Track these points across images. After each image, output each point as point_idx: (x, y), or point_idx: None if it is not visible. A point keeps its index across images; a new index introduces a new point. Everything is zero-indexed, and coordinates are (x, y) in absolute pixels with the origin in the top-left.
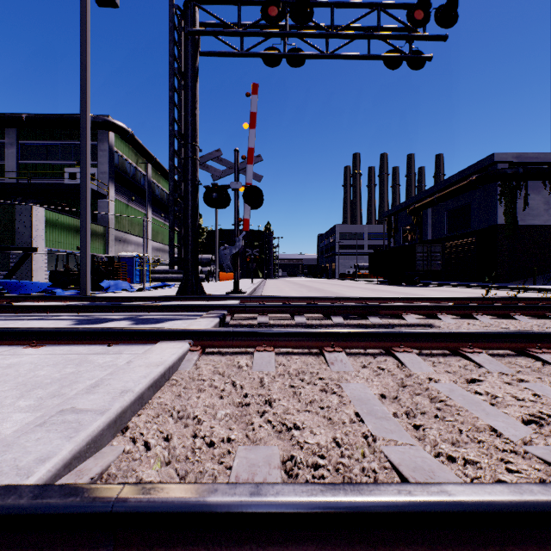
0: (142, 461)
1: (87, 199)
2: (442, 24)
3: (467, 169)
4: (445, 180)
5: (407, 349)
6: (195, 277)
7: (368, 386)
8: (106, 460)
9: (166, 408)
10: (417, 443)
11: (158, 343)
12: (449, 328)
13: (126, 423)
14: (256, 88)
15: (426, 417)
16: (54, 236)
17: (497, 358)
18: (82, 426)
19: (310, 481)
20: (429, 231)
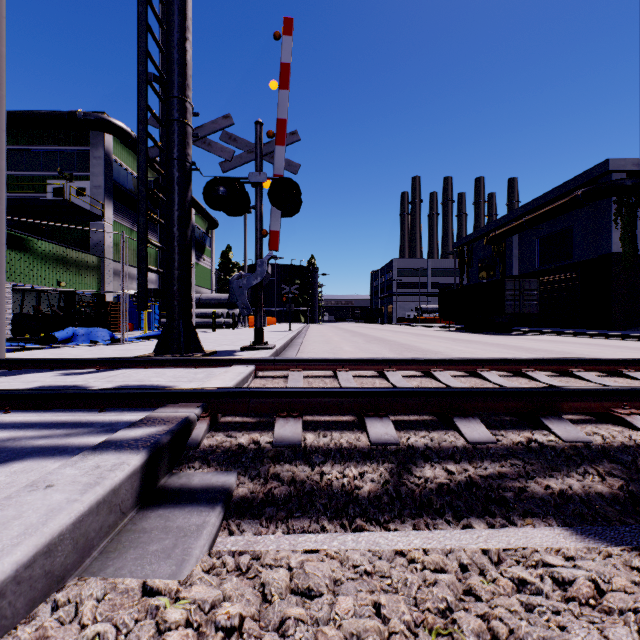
0: None
1: None
2: None
3: (568, 182)
4: (538, 198)
5: None
6: (184, 323)
7: None
8: None
9: None
10: None
11: None
12: None
13: None
14: (289, 25)
15: None
16: (23, 267)
17: None
18: None
19: None
20: (514, 264)
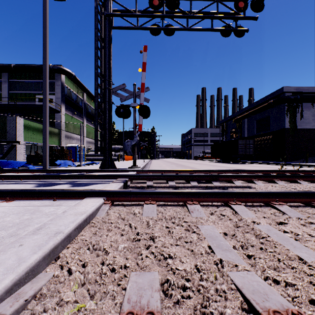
0: (64, 284)
1: (47, 112)
2: (254, 10)
3: (267, 96)
4: (255, 102)
5: (238, 203)
6: (110, 158)
7: (216, 227)
8: (39, 284)
9: (85, 243)
10: (251, 269)
11: (84, 199)
12: (261, 188)
13: (58, 254)
14: (146, 48)
15: (255, 249)
16: (29, 134)
17: (293, 208)
18: (24, 260)
19: (180, 301)
20: (245, 131)
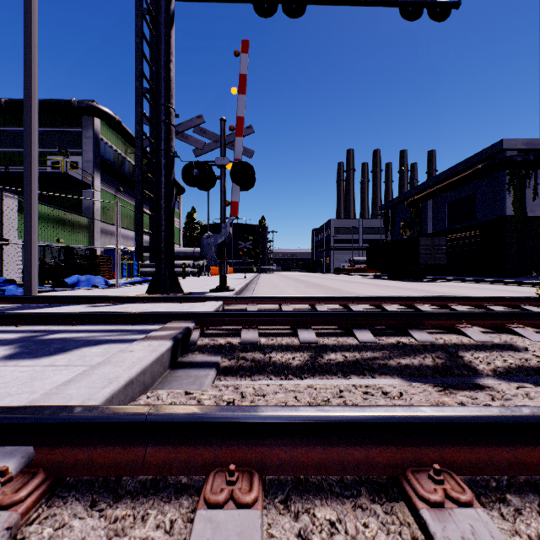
0: None
1: (32, 173)
2: None
3: (471, 157)
4: (447, 170)
5: None
6: (169, 271)
7: None
8: None
9: None
10: None
11: None
12: None
13: None
14: (246, 45)
15: None
16: None
17: None
18: None
19: None
20: (429, 223)
